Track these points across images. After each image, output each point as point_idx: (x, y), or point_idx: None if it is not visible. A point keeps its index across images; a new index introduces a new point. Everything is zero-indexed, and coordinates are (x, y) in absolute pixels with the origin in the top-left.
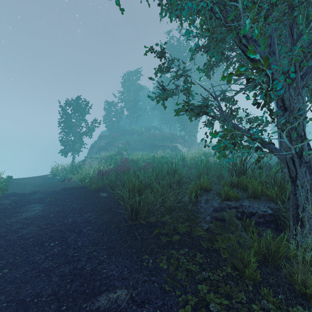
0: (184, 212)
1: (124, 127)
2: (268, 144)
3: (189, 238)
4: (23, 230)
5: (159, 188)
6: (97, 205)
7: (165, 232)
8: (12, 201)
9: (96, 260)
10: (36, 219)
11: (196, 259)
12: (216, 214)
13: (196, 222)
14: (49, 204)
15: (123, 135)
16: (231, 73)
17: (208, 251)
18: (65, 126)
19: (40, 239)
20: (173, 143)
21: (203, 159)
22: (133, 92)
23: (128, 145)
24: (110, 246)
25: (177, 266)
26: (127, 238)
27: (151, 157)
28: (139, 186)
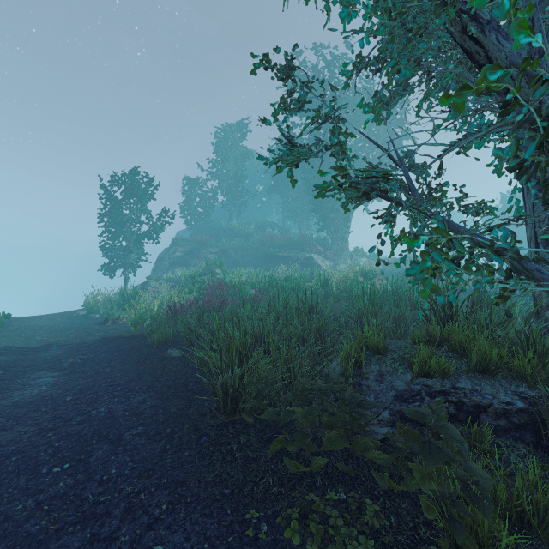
0: (336, 407)
1: (218, 224)
2: (534, 262)
3: (345, 459)
4: (4, 433)
5: (281, 348)
6: (160, 377)
7: (296, 449)
8: (0, 364)
9: (143, 516)
10: (37, 405)
11: (365, 518)
12: (407, 413)
13: (360, 423)
14: (69, 373)
15: (215, 239)
16: (465, 85)
17: (390, 494)
18: (111, 221)
19: (33, 457)
20: (305, 253)
21: (361, 282)
22: (235, 161)
23: (226, 255)
24: (178, 478)
25: (323, 538)
26: (214, 458)
27: (266, 279)
28: (241, 344)
